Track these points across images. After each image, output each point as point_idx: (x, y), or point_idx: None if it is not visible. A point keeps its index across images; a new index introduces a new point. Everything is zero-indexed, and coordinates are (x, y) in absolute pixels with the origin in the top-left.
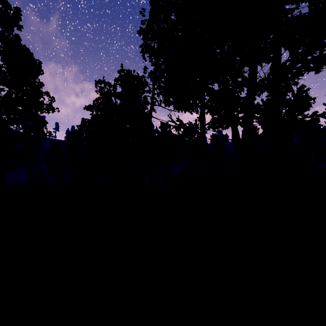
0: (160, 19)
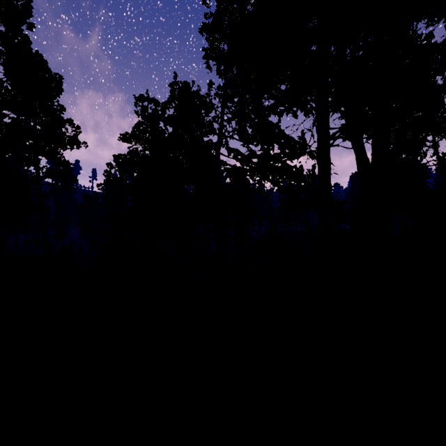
0: (232, 10)
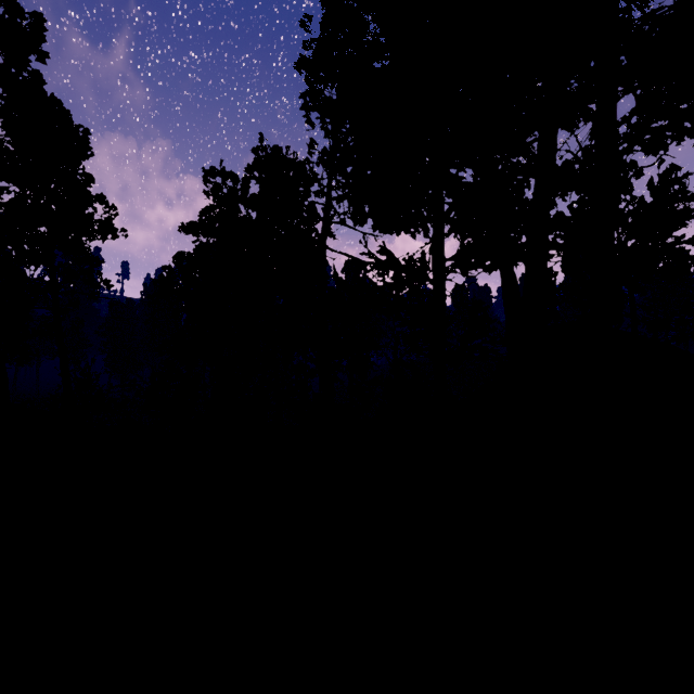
0: (344, 38)
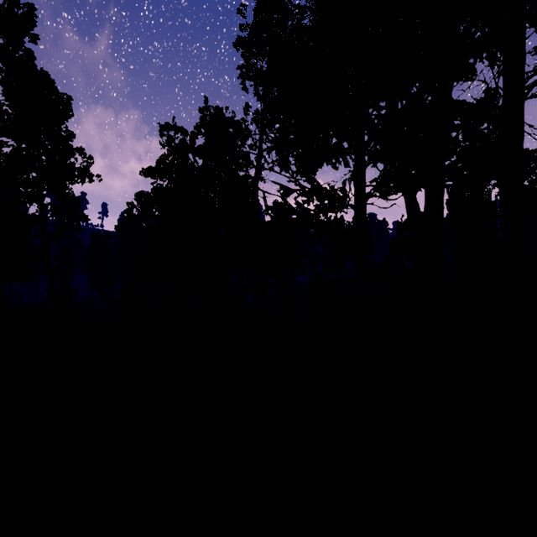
0: (273, 22)
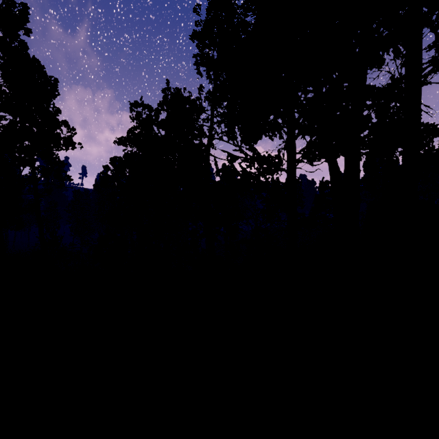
0: (222, 19)
